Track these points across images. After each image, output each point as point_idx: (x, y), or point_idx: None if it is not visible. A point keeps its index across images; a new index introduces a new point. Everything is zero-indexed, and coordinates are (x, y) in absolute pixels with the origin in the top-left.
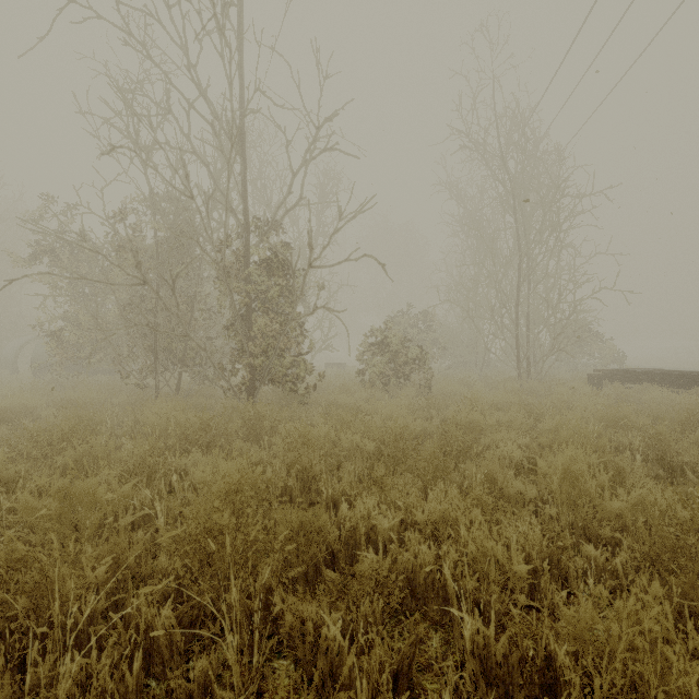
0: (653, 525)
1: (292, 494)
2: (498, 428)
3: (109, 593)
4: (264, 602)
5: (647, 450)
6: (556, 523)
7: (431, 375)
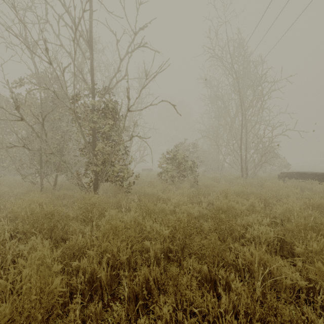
0: None
1: (101, 282)
2: (247, 212)
3: None
4: None
5: None
6: None
7: (197, 175)
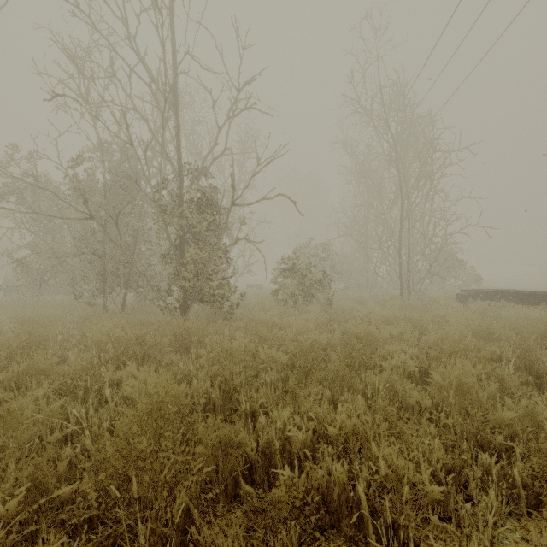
0: (539, 433)
1: (215, 404)
2: (391, 340)
3: (28, 517)
4: (182, 527)
5: (516, 359)
6: (452, 432)
7: (332, 294)
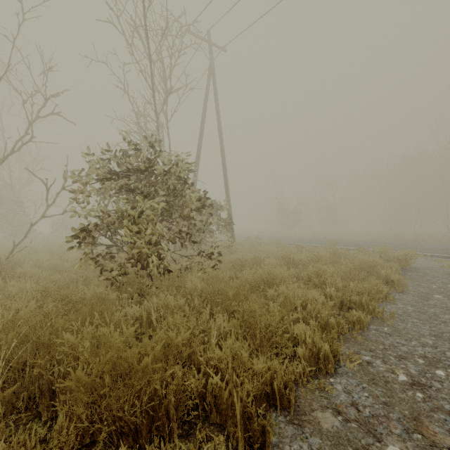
0: None
1: None
2: None
3: None
4: None
5: None
6: None
7: None
